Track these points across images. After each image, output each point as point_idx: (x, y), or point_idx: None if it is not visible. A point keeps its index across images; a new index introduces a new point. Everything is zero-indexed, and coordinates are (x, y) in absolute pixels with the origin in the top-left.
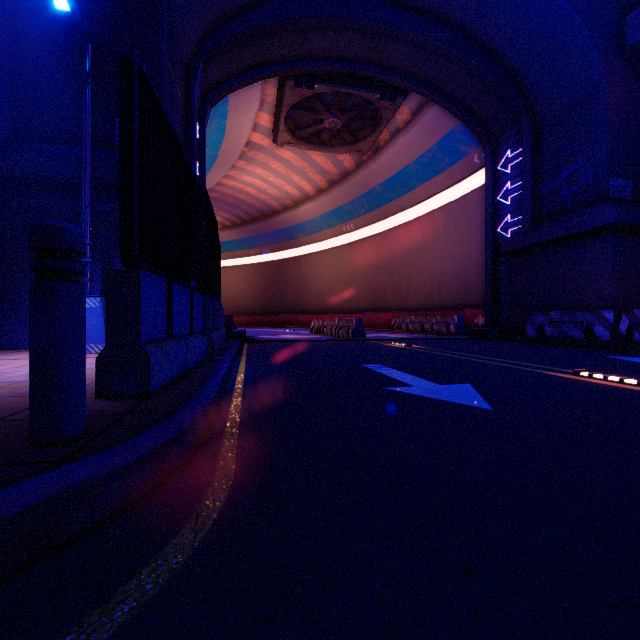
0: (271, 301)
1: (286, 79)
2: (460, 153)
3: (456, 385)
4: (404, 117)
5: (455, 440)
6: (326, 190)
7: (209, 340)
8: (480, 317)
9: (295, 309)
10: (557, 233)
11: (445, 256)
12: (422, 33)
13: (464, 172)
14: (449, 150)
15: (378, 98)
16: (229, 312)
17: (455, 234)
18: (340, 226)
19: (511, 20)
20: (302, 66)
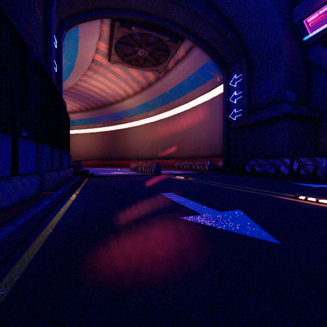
0: (109, 153)
1: (115, 21)
2: (210, 75)
3: (231, 211)
4: (181, 54)
5: (294, 325)
6: (139, 92)
7: (42, 179)
8: (220, 162)
9: (122, 157)
10: (260, 118)
11: (202, 130)
12: (192, 3)
13: (212, 86)
14: (204, 74)
15: (168, 40)
16: (84, 159)
17: (207, 118)
18: (147, 113)
19: (238, 3)
20: (124, 14)
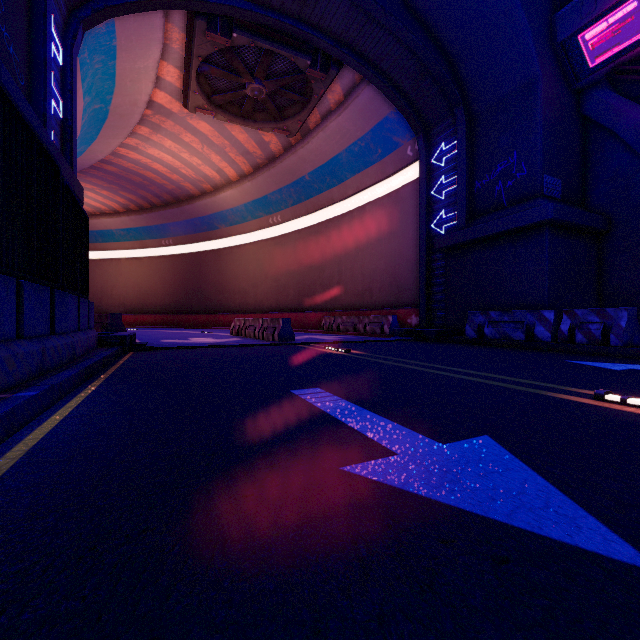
0: (187, 299)
1: (195, 17)
2: (393, 144)
3: (470, 443)
4: (336, 97)
5: None
6: (250, 175)
7: None
8: (413, 317)
9: (216, 308)
10: (494, 229)
11: (377, 253)
12: None
13: (397, 165)
14: (382, 140)
15: (309, 65)
16: (136, 311)
17: (387, 230)
18: (266, 217)
19: None
20: (216, 3)
